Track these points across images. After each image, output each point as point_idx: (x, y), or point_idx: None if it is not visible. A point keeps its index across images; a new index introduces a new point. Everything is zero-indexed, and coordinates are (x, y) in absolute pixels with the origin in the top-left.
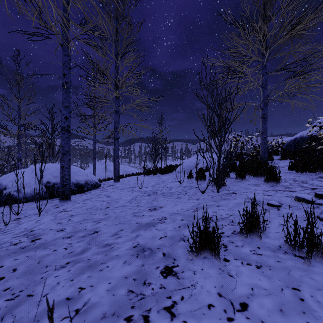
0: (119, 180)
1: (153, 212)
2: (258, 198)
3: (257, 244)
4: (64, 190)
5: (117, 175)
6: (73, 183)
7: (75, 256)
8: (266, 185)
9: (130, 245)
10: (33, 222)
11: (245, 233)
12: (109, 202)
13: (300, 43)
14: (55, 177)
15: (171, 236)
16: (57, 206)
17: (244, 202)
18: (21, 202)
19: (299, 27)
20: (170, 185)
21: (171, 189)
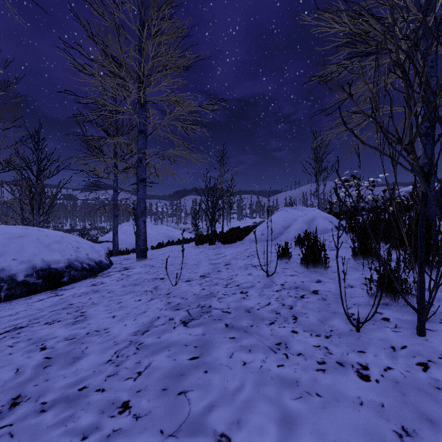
0: (146, 256)
1: None
2: None
3: None
4: None
5: (143, 246)
6: (35, 269)
7: None
8: None
9: None
10: None
11: None
12: (54, 356)
13: None
14: None
15: None
16: None
17: None
18: None
19: None
20: (244, 281)
21: (248, 293)
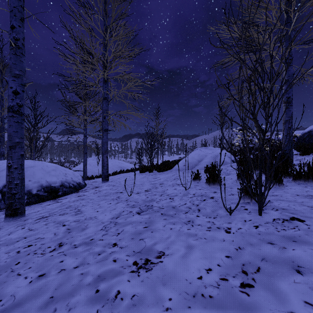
0: (108, 180)
1: (141, 278)
2: None
3: None
4: (12, 202)
5: (106, 173)
6: (42, 187)
7: None
8: None
9: None
10: None
11: None
12: (71, 228)
13: None
14: None
15: None
16: None
17: None
18: None
19: None
20: (172, 192)
21: (174, 198)
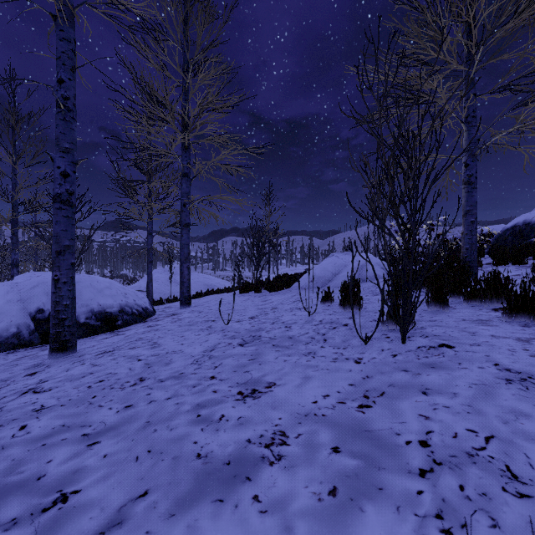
0: (190, 304)
1: (248, 404)
2: (526, 366)
3: None
4: (60, 331)
5: (187, 294)
6: (93, 313)
7: None
8: (509, 323)
9: None
10: None
11: None
12: (151, 363)
13: None
14: None
15: None
16: (35, 370)
17: (495, 380)
18: None
19: None
20: (289, 319)
21: (291, 327)
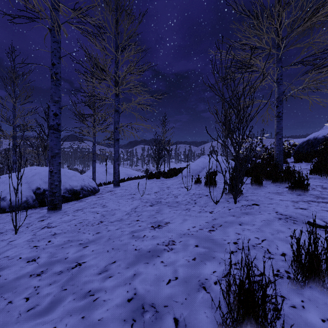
0: (119, 185)
1: (156, 231)
2: (290, 212)
3: (326, 303)
4: (53, 199)
5: (117, 179)
6: (67, 190)
7: (36, 317)
8: (291, 194)
9: (123, 296)
10: (3, 244)
11: (301, 281)
12: (104, 214)
13: (321, 32)
14: (46, 182)
15: (184, 279)
16: (42, 219)
17: (274, 218)
18: (5, 212)
19: (321, 12)
20: (176, 193)
21: (178, 197)
